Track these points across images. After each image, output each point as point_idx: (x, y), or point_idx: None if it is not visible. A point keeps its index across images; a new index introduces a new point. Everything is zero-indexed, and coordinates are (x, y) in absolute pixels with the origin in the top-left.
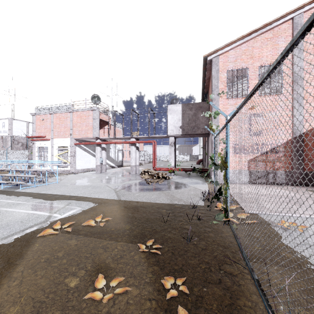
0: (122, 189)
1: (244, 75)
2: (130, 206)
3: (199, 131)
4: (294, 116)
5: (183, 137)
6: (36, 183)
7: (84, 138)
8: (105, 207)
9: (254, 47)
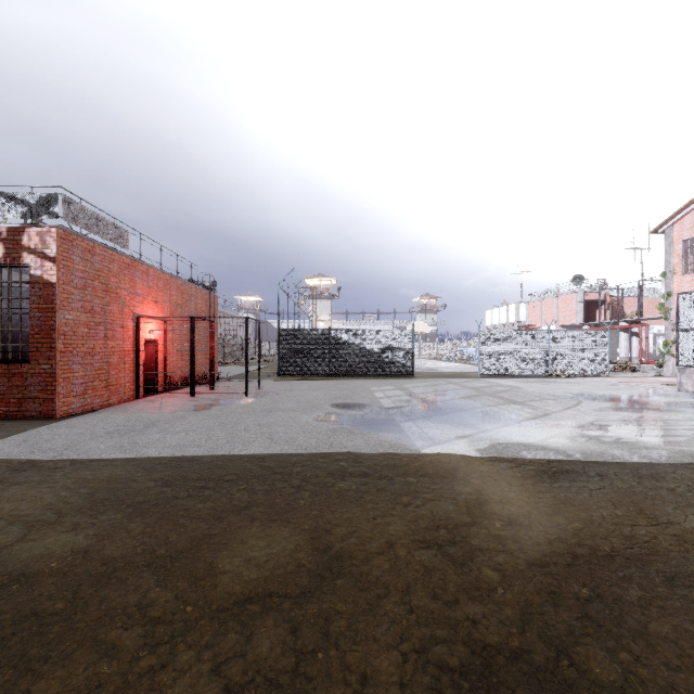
0: None
1: None
2: None
3: None
4: None
5: None
6: None
7: (568, 325)
8: None
9: None
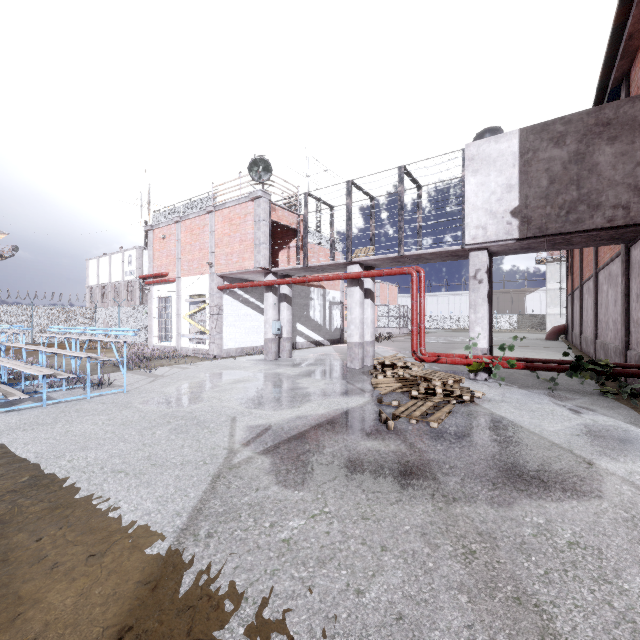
0: (266, 451)
1: None
2: None
3: (598, 219)
4: None
5: (523, 249)
6: (83, 387)
7: (237, 271)
8: None
9: None
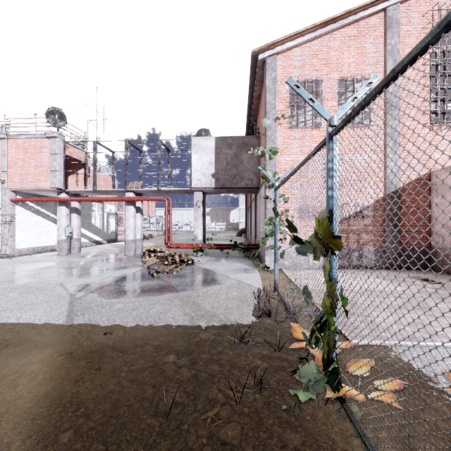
0: (93, 291)
1: (316, 92)
2: (85, 349)
3: (243, 183)
4: (387, 161)
5: (218, 192)
6: None
7: (32, 189)
8: (9, 360)
9: (330, 48)
